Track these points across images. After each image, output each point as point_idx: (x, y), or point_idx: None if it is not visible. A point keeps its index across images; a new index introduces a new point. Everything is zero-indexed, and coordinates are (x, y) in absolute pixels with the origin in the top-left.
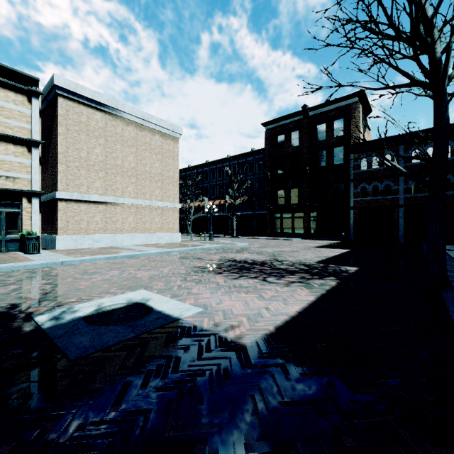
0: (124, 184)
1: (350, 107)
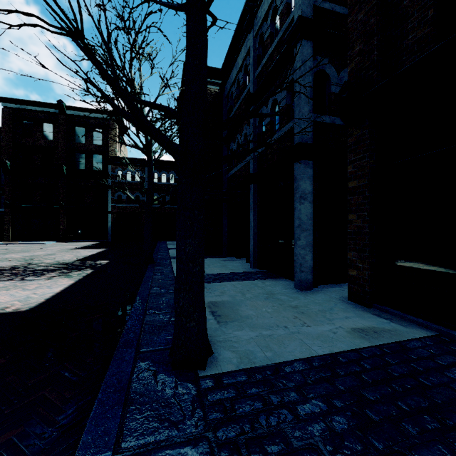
0: None
1: (109, 122)
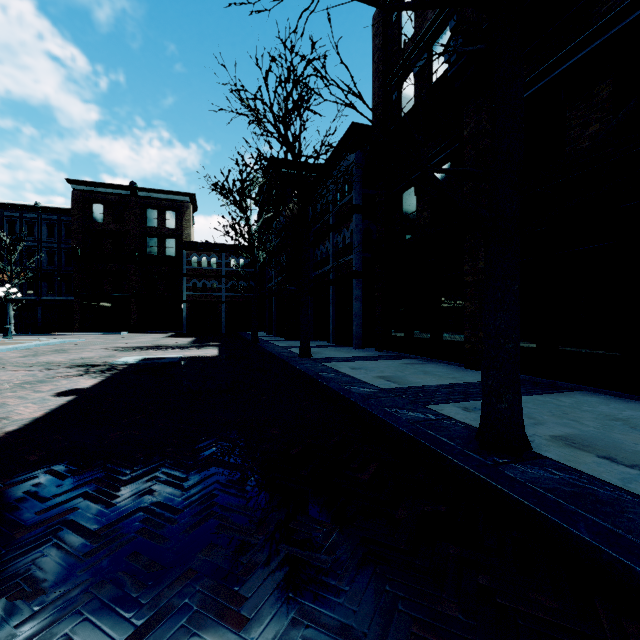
0: None
1: (183, 204)
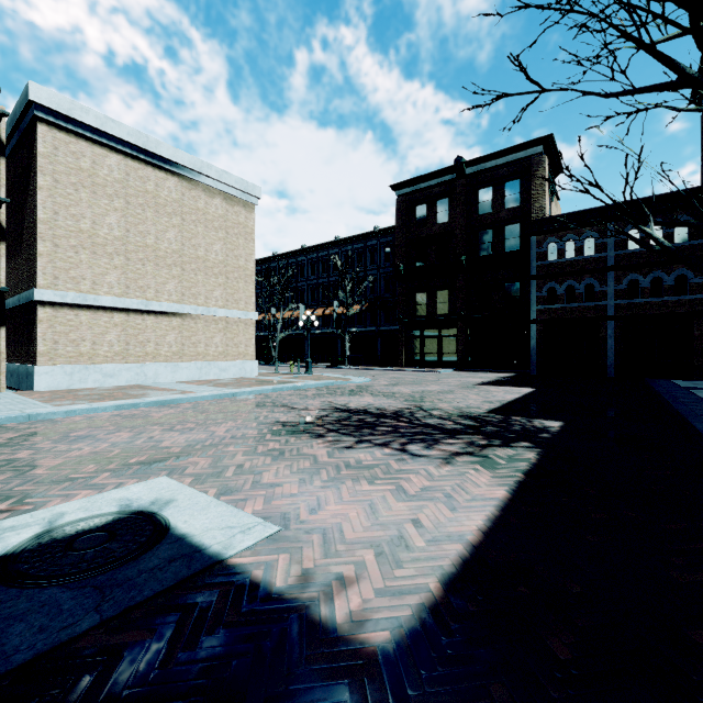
0: (160, 279)
1: (531, 161)
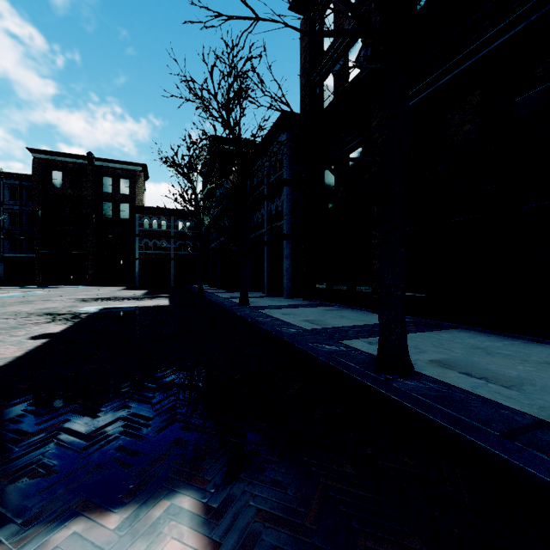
0: None
1: (135, 173)
